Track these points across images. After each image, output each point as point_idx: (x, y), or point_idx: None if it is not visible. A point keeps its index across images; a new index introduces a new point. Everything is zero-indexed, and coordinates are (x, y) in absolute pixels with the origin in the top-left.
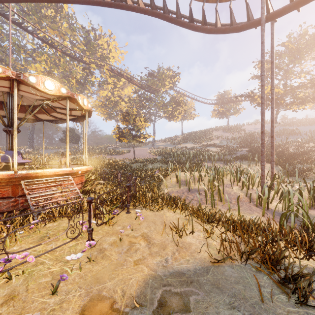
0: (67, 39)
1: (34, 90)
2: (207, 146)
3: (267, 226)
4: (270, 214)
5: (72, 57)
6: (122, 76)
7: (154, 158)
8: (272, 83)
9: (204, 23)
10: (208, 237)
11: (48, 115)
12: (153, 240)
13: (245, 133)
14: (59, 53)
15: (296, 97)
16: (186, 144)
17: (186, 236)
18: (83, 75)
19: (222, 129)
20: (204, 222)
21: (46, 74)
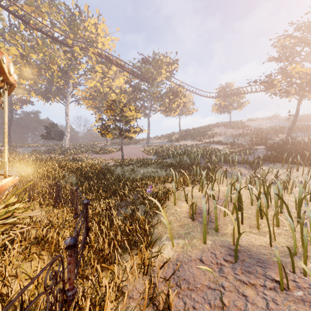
0: (46, 17)
1: None
2: (210, 143)
3: None
4: None
5: (50, 36)
6: (111, 61)
7: (148, 159)
8: None
9: None
10: None
11: None
12: None
13: (251, 129)
14: (36, 33)
15: None
16: (185, 141)
17: None
18: (67, 62)
19: (223, 125)
20: None
21: (20, 57)
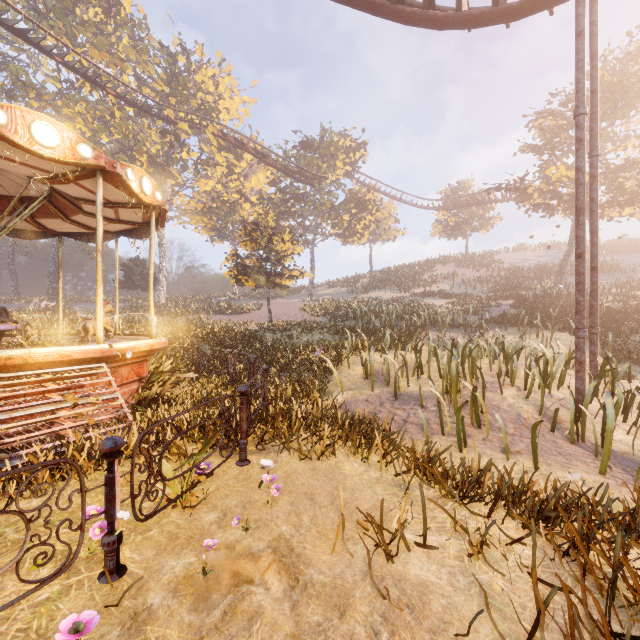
0: (129, 70)
1: (8, 148)
2: (424, 296)
3: (639, 515)
4: (618, 468)
5: (139, 107)
6: (246, 147)
7: (313, 322)
8: (595, 142)
9: (428, 3)
10: (473, 558)
11: (66, 221)
12: (308, 568)
13: (503, 269)
14: (112, 99)
15: (620, 188)
16: (379, 292)
17: (407, 551)
18: (164, 147)
19: (453, 260)
20: (451, 497)
21: None
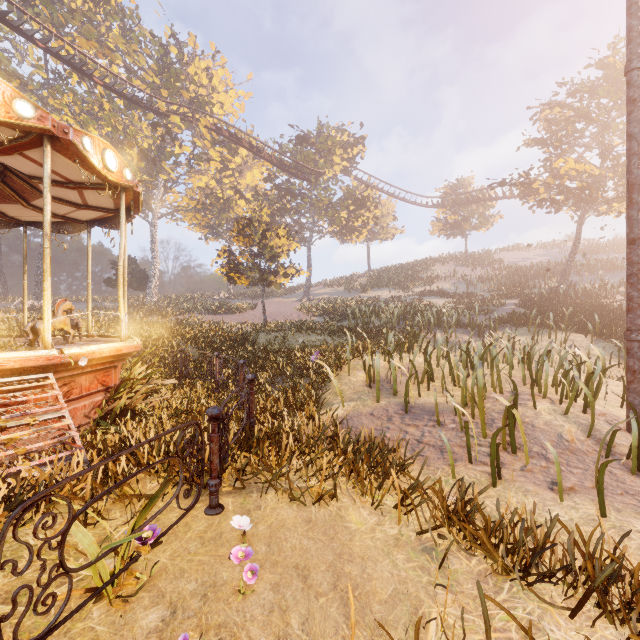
0: (119, 61)
1: None
2: (424, 295)
3: None
4: None
5: (128, 98)
6: (240, 141)
7: (310, 322)
8: None
9: None
10: None
11: (27, 206)
12: None
13: (504, 268)
14: (101, 90)
15: None
16: (378, 291)
17: None
18: (155, 142)
19: (452, 259)
20: (506, 574)
21: None
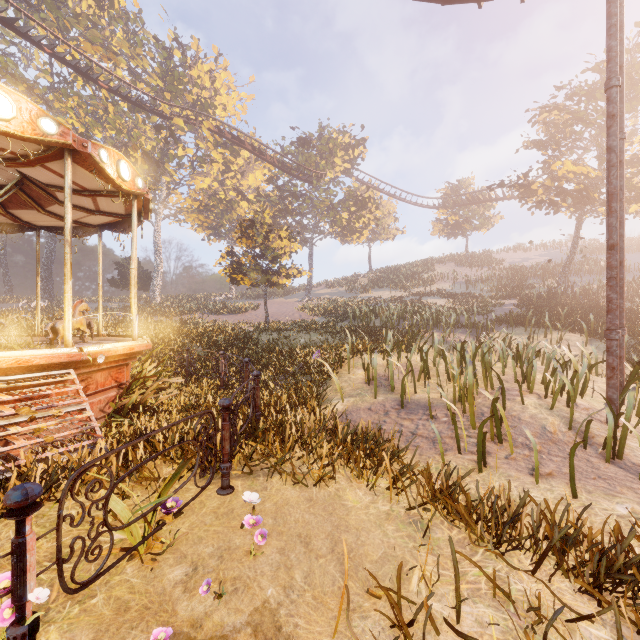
0: (123, 64)
1: None
2: (425, 295)
3: None
4: None
5: (133, 101)
6: (242, 144)
7: (311, 322)
8: (621, 124)
9: None
10: None
11: (42, 212)
12: None
13: (504, 268)
14: (106, 94)
15: (628, 184)
16: (379, 291)
17: (434, 632)
18: (159, 144)
19: (453, 260)
20: (481, 541)
21: None
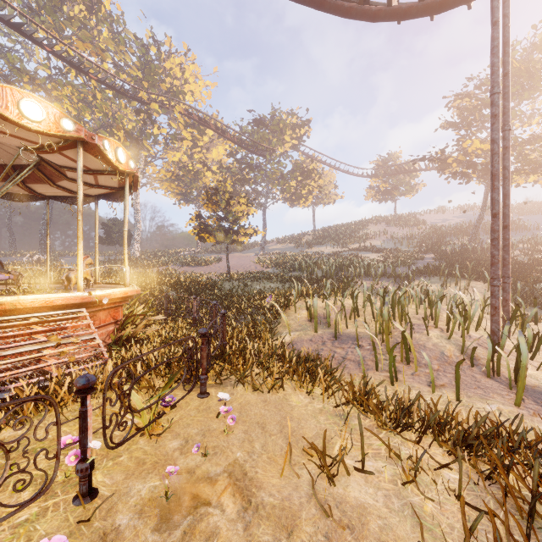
0: (109, 59)
1: (0, 122)
2: (359, 250)
3: None
4: (530, 400)
5: (117, 90)
6: (208, 124)
7: (265, 272)
8: (507, 118)
9: None
10: (406, 482)
11: (53, 186)
12: (259, 491)
13: (426, 228)
14: (94, 83)
15: (526, 159)
16: (321, 247)
17: (347, 475)
18: (138, 124)
19: (384, 220)
20: (385, 426)
21: None
